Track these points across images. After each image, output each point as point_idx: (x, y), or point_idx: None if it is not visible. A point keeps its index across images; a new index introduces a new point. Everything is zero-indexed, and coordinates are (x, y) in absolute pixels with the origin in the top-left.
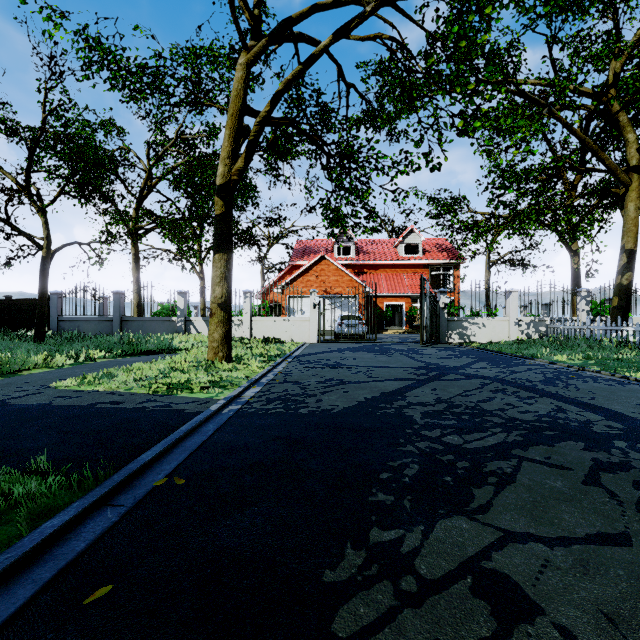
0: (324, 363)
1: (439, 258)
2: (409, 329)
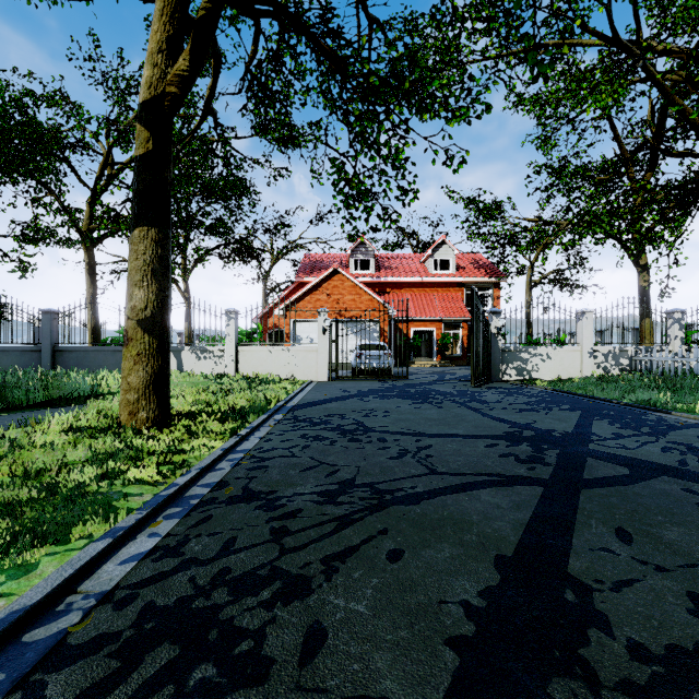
0: (336, 425)
1: (476, 275)
2: (441, 361)
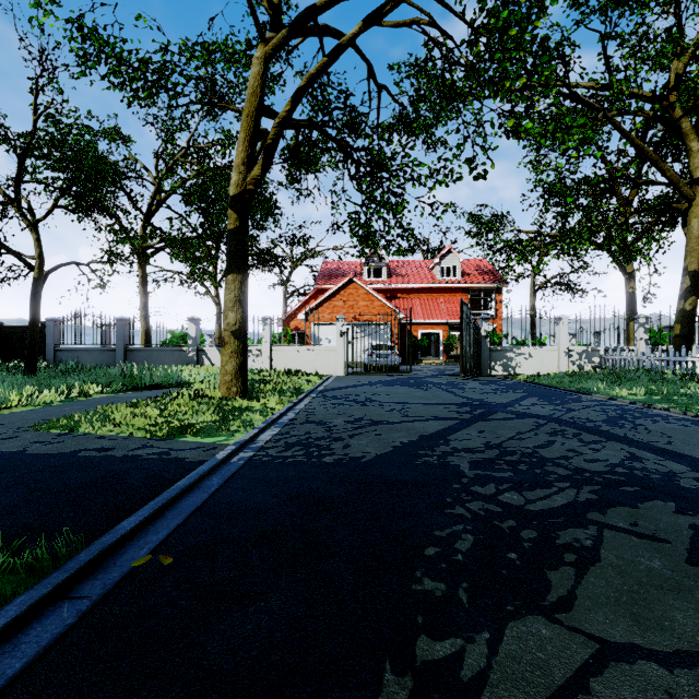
0: (353, 399)
1: (479, 281)
2: (447, 360)
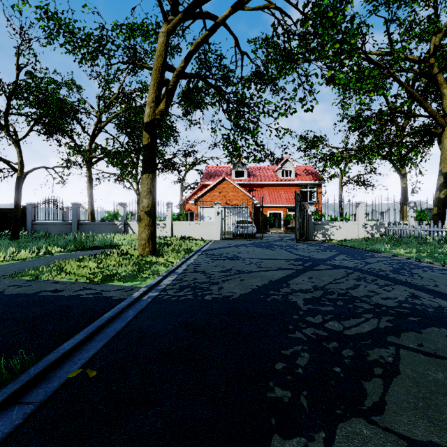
0: (225, 256)
1: (306, 179)
2: (285, 230)
